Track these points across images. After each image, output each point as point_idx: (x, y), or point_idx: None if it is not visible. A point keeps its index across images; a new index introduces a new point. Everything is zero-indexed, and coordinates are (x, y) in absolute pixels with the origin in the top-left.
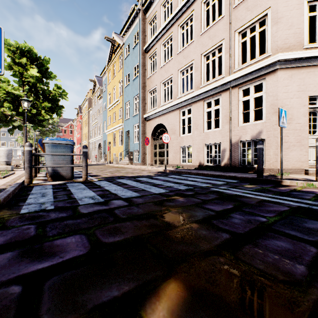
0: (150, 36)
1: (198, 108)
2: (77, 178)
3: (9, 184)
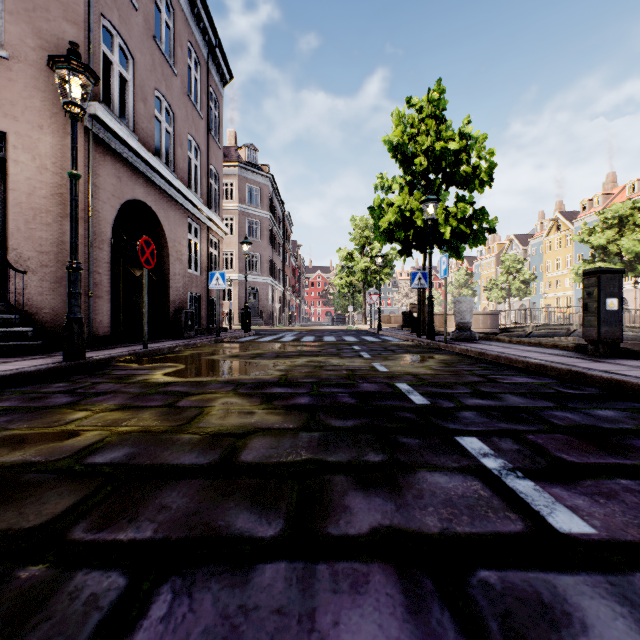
0: None
1: None
2: None
3: None
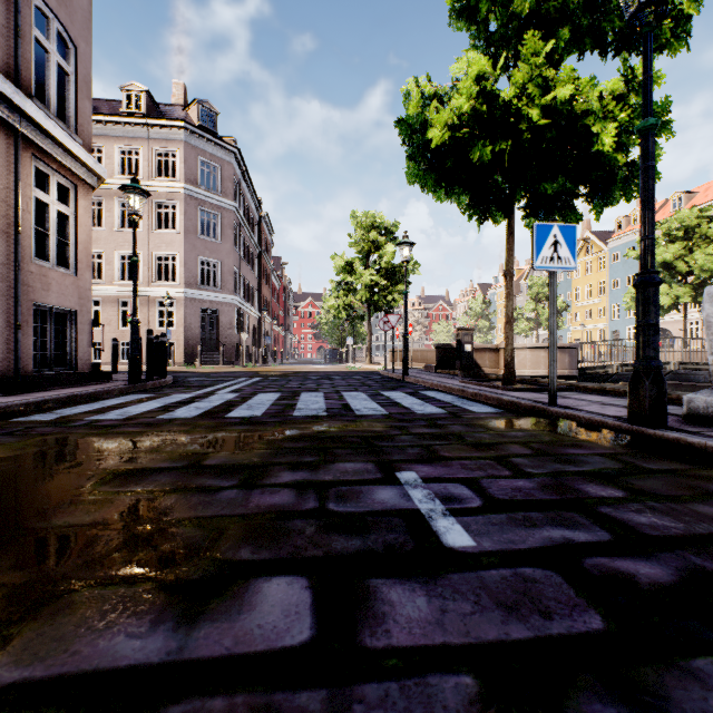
0: None
1: None
2: None
3: None
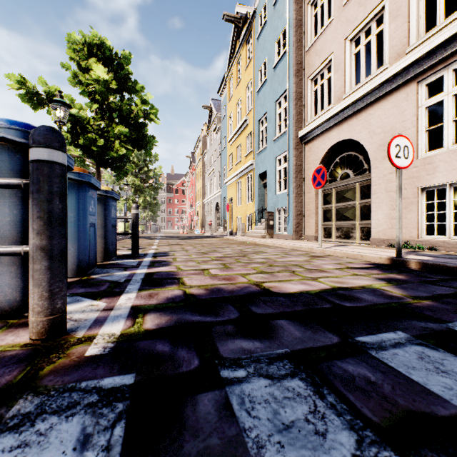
0: None
1: None
2: (78, 294)
3: None
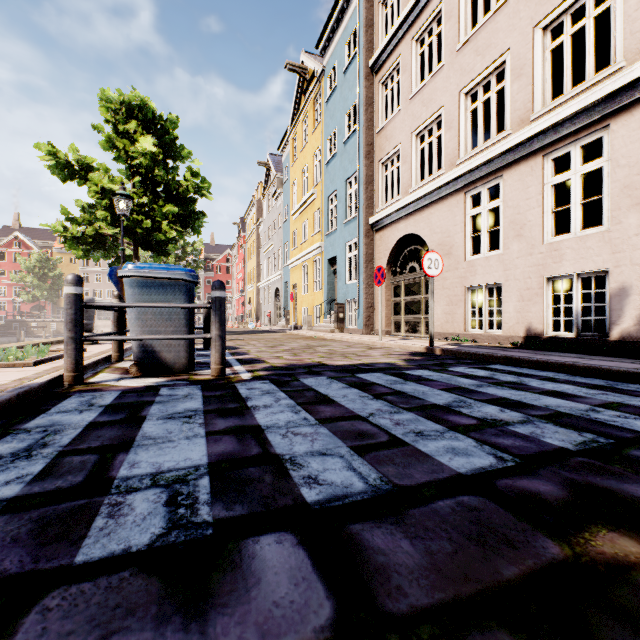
0: (383, 33)
1: (522, 178)
2: (206, 367)
3: (7, 387)
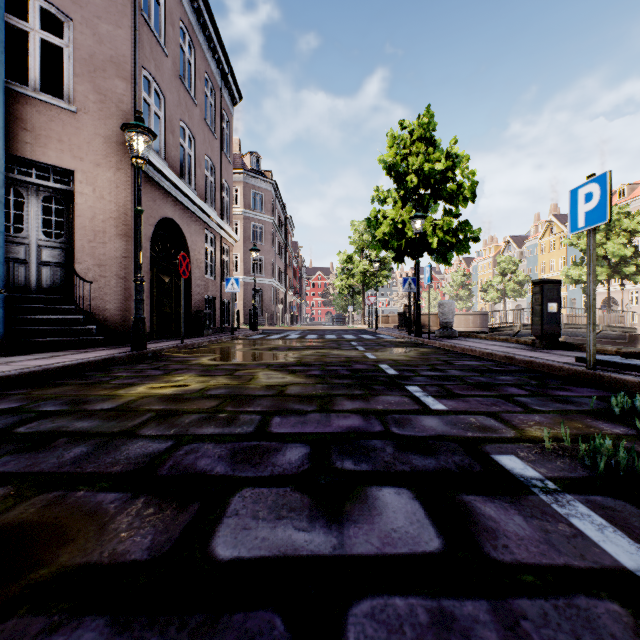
0: None
1: None
2: None
3: None
